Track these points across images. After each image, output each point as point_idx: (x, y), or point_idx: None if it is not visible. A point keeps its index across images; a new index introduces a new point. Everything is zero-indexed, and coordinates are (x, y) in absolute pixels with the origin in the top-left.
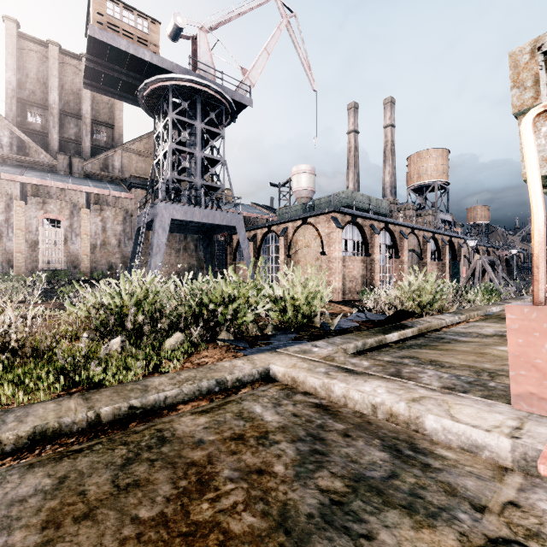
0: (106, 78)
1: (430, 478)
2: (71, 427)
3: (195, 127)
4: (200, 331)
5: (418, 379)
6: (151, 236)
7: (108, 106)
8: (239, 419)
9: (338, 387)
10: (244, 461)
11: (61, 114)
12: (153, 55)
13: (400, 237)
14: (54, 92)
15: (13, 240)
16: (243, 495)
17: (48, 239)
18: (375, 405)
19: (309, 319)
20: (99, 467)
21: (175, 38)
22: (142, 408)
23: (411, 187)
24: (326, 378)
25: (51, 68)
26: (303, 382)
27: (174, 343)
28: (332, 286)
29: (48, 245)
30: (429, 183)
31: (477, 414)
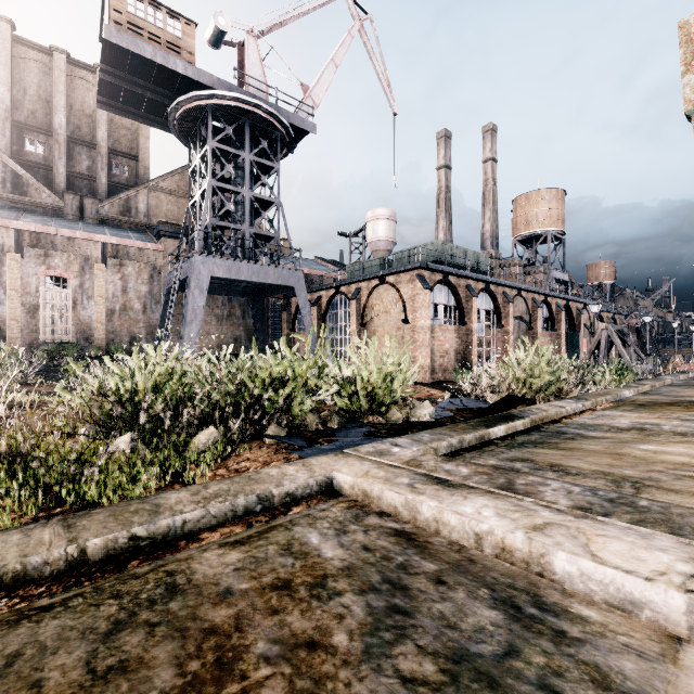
0: (126, 95)
1: (567, 656)
2: (41, 570)
3: (242, 159)
4: (241, 424)
5: (538, 495)
6: (185, 299)
7: (131, 132)
8: (287, 554)
9: (428, 507)
10: (289, 625)
11: (70, 142)
12: (187, 65)
13: (504, 300)
14: (60, 114)
15: (5, 304)
16: (283, 688)
17: (51, 303)
18: (480, 534)
19: (388, 407)
20: (72, 636)
21: (216, 44)
22: (149, 538)
23: (517, 238)
24: (411, 492)
25: (56, 83)
26: (379, 498)
27: (205, 441)
28: (417, 364)
29: (51, 311)
30: (540, 232)
31: (630, 551)
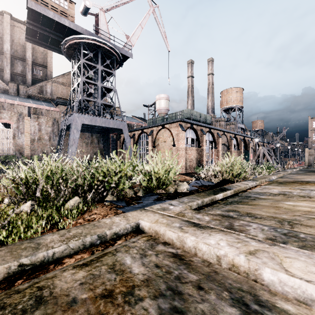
0: (40, 35)
1: None
2: None
3: (97, 69)
4: (93, 195)
5: (247, 232)
6: (69, 134)
7: (43, 54)
8: (112, 272)
9: (190, 240)
10: None
11: (12, 58)
12: (70, 22)
13: (217, 136)
14: (7, 44)
15: None
16: None
17: (2, 135)
18: (220, 256)
19: (167, 185)
20: None
21: (85, 14)
22: (31, 264)
23: (223, 109)
24: (180, 232)
25: (5, 28)
26: (163, 234)
27: (73, 204)
28: (181, 164)
29: (2, 139)
30: (232, 106)
31: (306, 268)
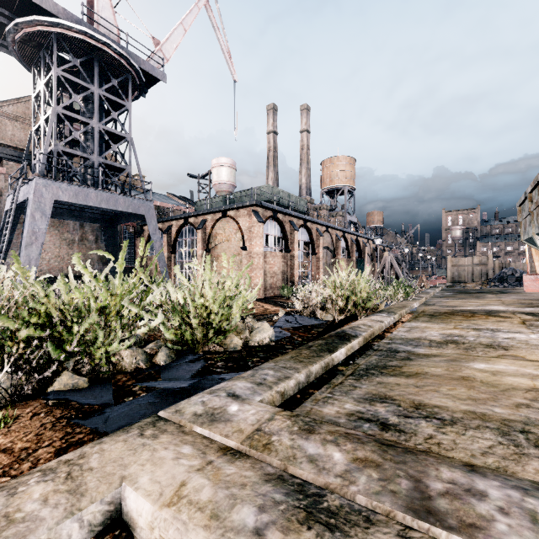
0: None
1: None
2: None
3: (91, 93)
4: (9, 379)
5: (489, 534)
6: (24, 220)
7: None
8: None
9: None
10: None
11: None
12: None
13: (316, 234)
14: None
15: None
16: None
17: None
18: None
19: (226, 334)
20: None
21: None
22: None
23: (324, 189)
24: None
25: None
26: None
27: None
28: (258, 286)
29: None
30: (339, 187)
31: None
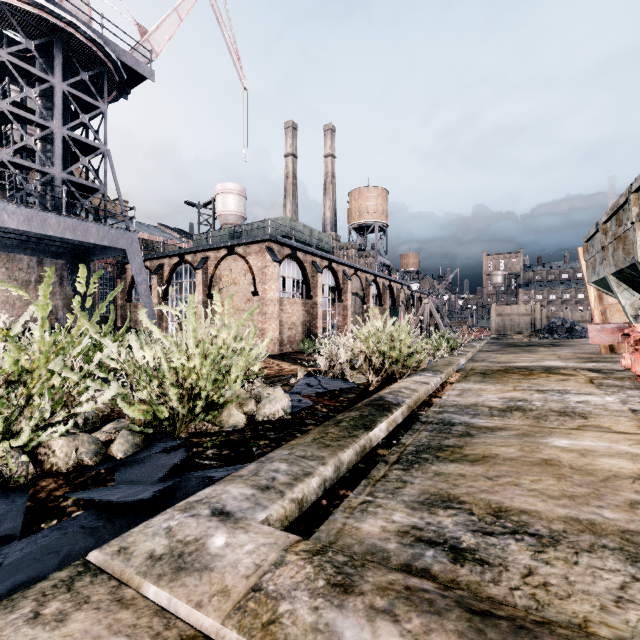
0: None
1: None
2: None
3: (51, 87)
4: None
5: None
6: None
7: None
8: None
9: None
10: None
11: None
12: None
13: (343, 278)
14: None
15: None
16: None
17: None
18: None
19: (222, 407)
20: None
21: None
22: None
23: (352, 225)
24: None
25: None
26: None
27: None
28: (267, 340)
29: None
30: (370, 223)
31: None
